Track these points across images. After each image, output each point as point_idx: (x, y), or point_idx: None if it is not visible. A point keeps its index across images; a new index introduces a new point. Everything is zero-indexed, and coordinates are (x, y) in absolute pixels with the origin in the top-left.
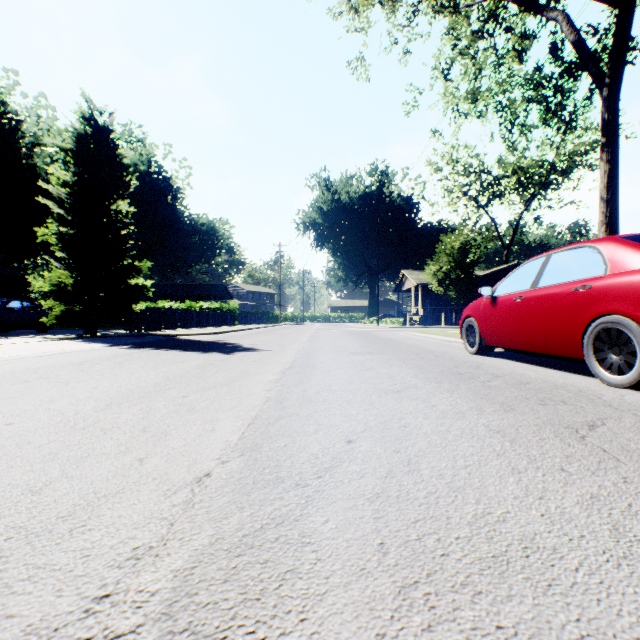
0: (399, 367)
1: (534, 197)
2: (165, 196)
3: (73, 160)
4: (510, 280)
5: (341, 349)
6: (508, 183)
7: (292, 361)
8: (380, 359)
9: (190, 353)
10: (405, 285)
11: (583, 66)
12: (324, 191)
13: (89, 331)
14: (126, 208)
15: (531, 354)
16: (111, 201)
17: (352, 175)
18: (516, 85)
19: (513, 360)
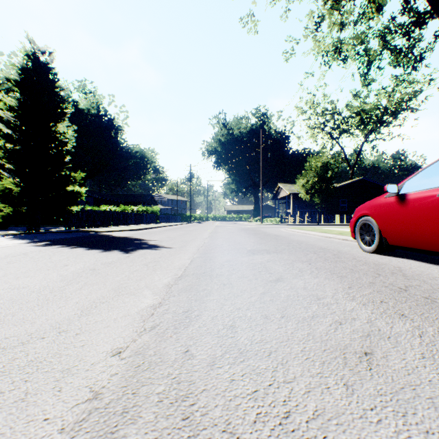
0: (312, 275)
1: (372, 131)
2: (109, 131)
3: (18, 89)
4: (424, 175)
5: (238, 246)
6: (354, 121)
7: (187, 264)
8: (282, 260)
9: (90, 251)
10: (280, 194)
11: (434, 12)
12: (222, 128)
13: (31, 228)
14: (65, 130)
15: (428, 253)
16: (50, 123)
17: (242, 117)
18: (371, 37)
19: (423, 261)
